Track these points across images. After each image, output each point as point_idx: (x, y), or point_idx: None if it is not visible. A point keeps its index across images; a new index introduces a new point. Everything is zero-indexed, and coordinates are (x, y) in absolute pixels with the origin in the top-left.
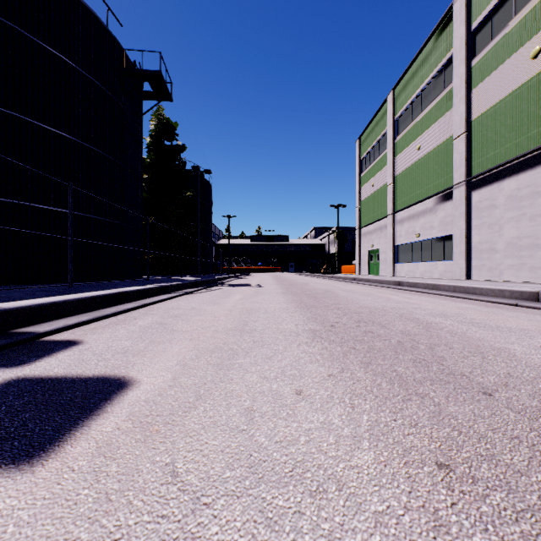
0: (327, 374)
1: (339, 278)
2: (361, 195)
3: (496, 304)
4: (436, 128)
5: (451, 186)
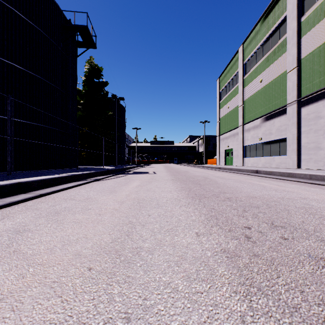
0: None
1: (208, 167)
2: (220, 114)
3: None
4: (274, 66)
5: (286, 104)
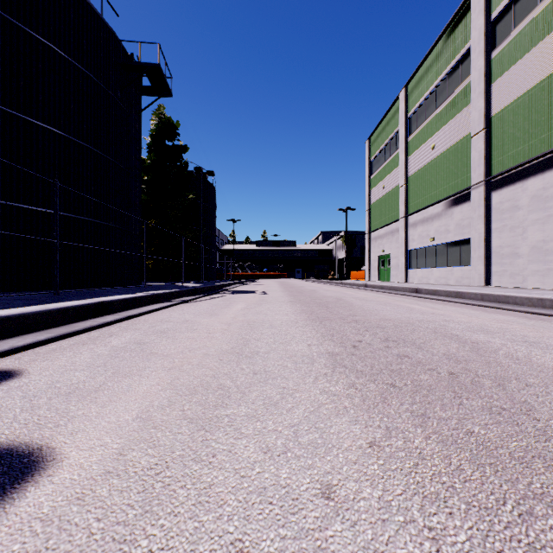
0: (366, 440)
1: (349, 285)
2: (371, 198)
3: (538, 316)
4: (452, 125)
5: (469, 186)
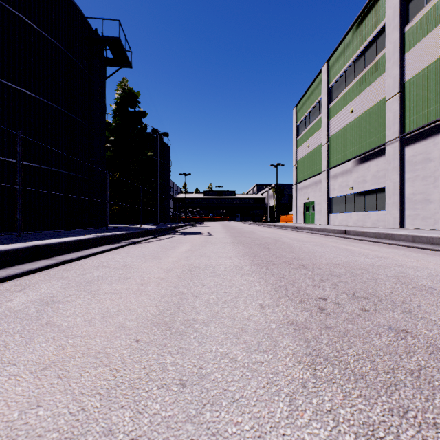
0: None
1: (281, 226)
2: (298, 155)
3: None
4: (369, 91)
5: (385, 143)
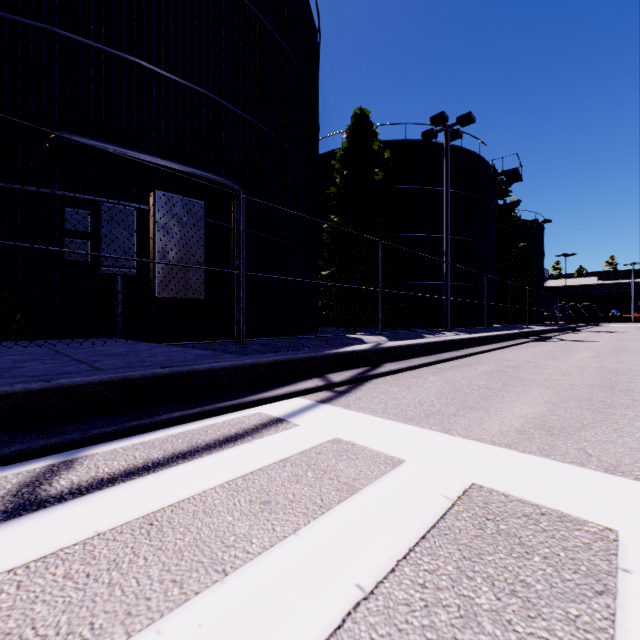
0: None
1: None
2: None
3: None
4: None
5: None
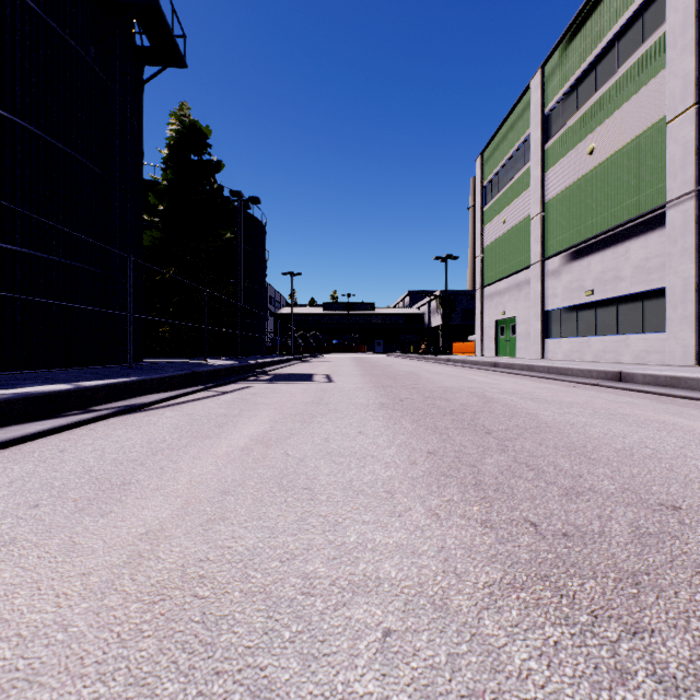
0: None
1: (462, 362)
2: (484, 239)
3: None
4: (627, 111)
5: (664, 203)
